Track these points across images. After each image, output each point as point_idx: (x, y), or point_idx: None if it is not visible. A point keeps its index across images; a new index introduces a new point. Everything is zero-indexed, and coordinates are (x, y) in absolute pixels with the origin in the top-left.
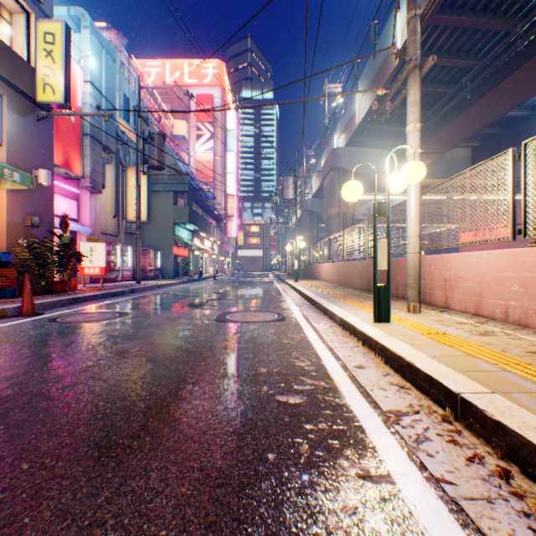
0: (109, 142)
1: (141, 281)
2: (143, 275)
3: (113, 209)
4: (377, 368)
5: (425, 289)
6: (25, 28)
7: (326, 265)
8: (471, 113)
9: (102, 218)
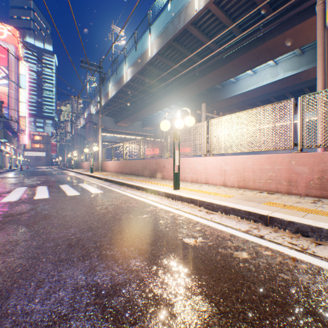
0: None
1: None
2: None
3: None
4: (88, 177)
5: (105, 168)
6: None
7: (86, 163)
8: (133, 117)
9: None
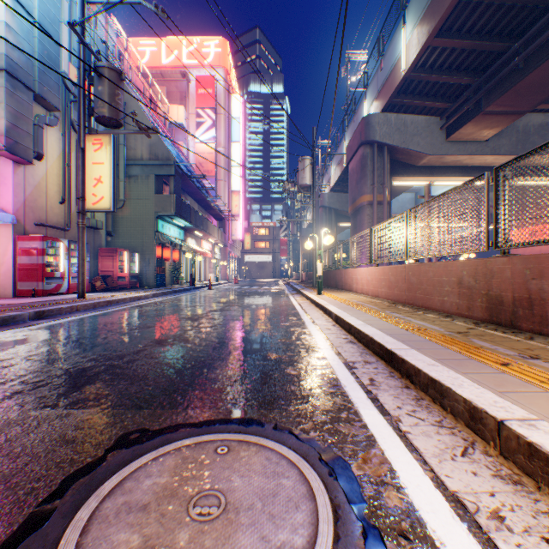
0: (46, 91)
1: (85, 295)
2: (109, 285)
3: (60, 192)
4: None
5: None
6: None
7: (364, 271)
8: None
9: (38, 202)
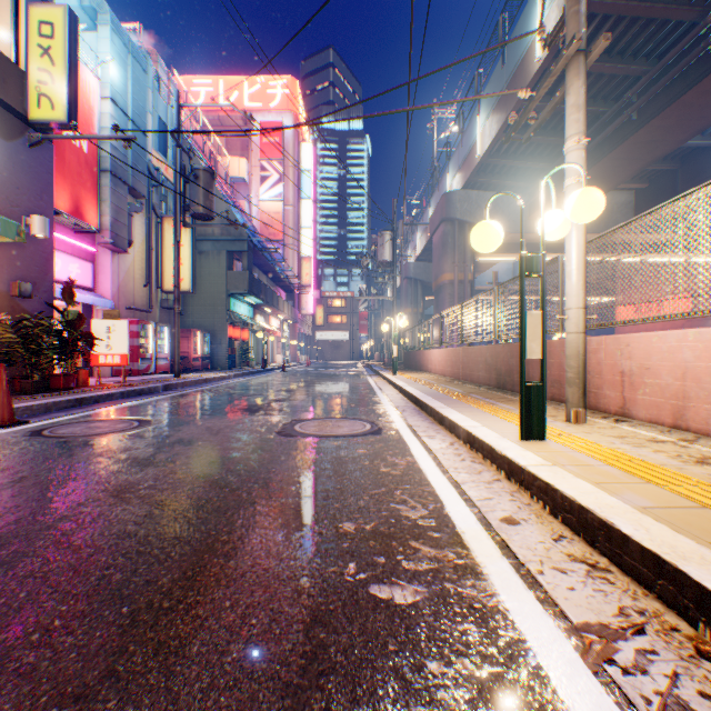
0: (137, 183)
1: (180, 374)
2: (186, 366)
3: (144, 275)
4: (540, 523)
5: (588, 386)
6: (12, 16)
7: (436, 352)
8: (638, 140)
9: (128, 286)
